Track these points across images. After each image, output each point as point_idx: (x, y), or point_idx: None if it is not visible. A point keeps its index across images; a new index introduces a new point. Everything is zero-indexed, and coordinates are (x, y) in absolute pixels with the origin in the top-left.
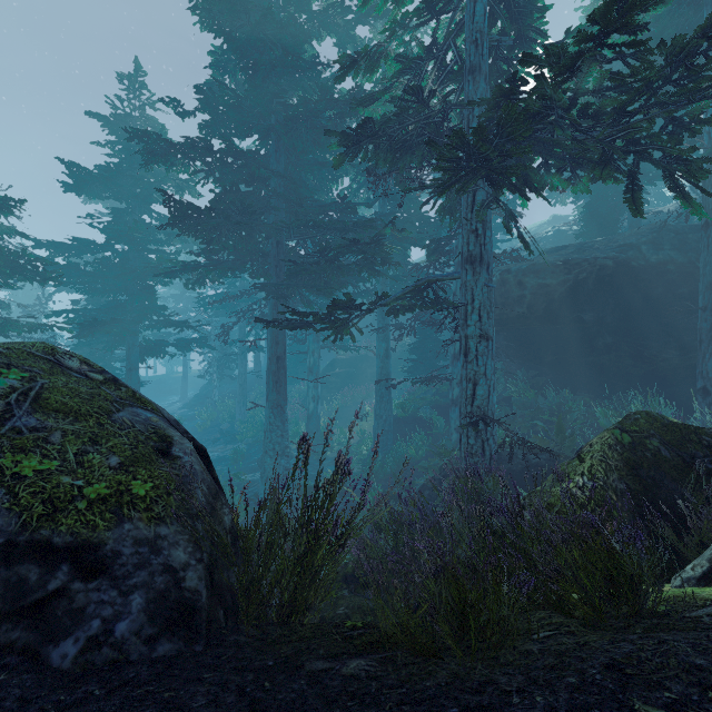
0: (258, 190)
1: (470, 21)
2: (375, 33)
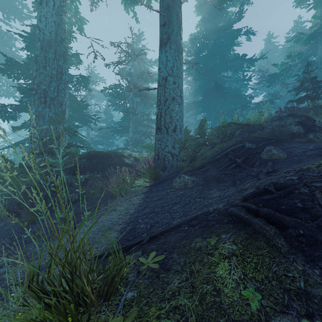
0: (210, 83)
1: (321, 52)
2: (247, 39)
